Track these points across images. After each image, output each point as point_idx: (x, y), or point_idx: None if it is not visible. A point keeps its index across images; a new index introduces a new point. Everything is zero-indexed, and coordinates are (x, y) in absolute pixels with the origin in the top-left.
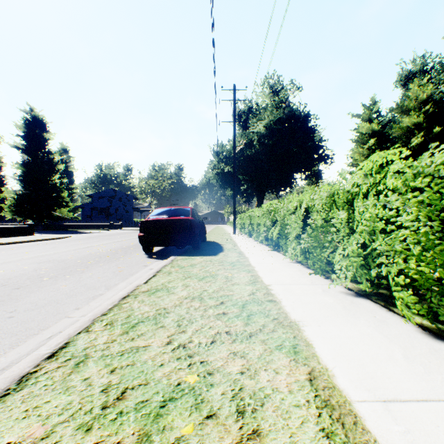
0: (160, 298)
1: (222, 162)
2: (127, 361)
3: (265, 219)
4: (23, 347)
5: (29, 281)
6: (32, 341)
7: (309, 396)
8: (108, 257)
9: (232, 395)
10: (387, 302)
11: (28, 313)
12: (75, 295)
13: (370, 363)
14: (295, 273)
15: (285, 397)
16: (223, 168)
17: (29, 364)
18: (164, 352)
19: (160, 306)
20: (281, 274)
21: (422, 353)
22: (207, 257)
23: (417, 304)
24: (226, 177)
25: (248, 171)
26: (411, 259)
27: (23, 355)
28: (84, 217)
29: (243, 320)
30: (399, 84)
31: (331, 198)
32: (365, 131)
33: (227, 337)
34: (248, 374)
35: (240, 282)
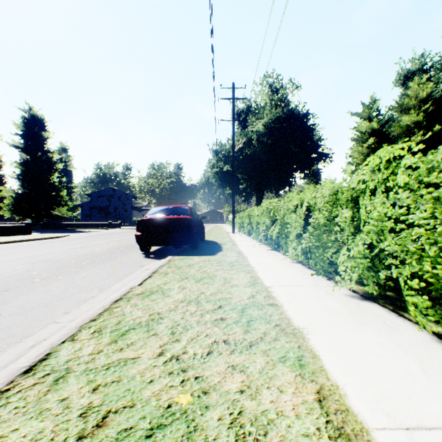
0: (154, 302)
1: (221, 161)
2: (113, 376)
3: (264, 218)
4: (1, 358)
5: (20, 282)
6: (13, 350)
7: (319, 422)
8: (104, 257)
9: (230, 420)
10: (396, 306)
11: (14, 317)
12: (66, 298)
13: (385, 379)
14: (296, 274)
15: (292, 424)
16: (222, 167)
17: (2, 380)
18: (154, 365)
19: (154, 311)
20: (281, 275)
21: (441, 366)
22: (206, 256)
23: (430, 309)
24: (225, 176)
25: (247, 169)
26: (425, 261)
27: (1, 367)
28: (84, 216)
29: (243, 327)
30: (399, 83)
31: (332, 196)
32: (365, 130)
33: (225, 347)
34: (249, 394)
35: (239, 283)
